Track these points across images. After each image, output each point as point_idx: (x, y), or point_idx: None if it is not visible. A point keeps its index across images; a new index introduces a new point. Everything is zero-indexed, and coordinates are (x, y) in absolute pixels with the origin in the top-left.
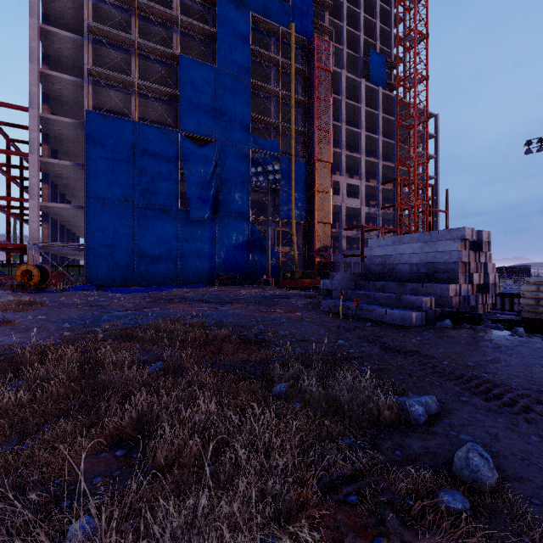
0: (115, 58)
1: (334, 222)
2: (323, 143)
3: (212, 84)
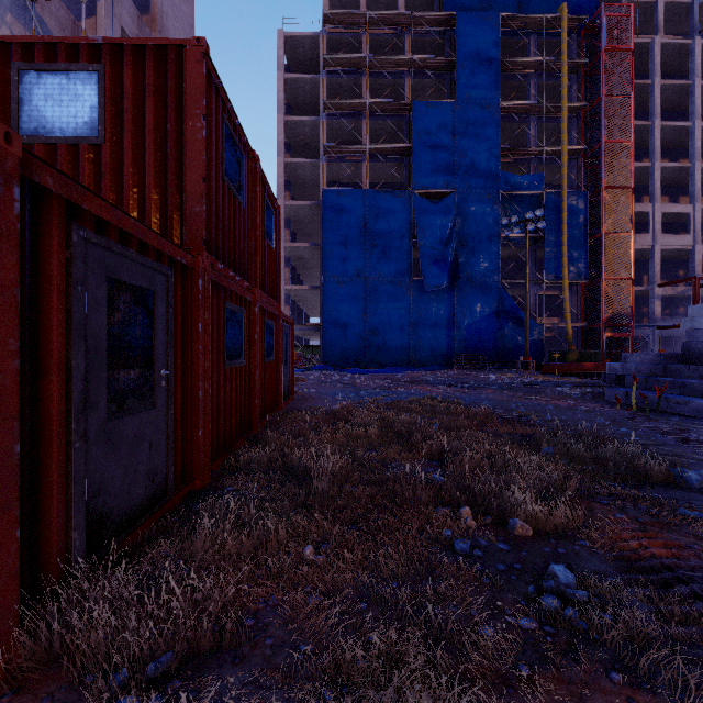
0: (347, 127)
1: (639, 275)
2: (617, 161)
3: (450, 124)
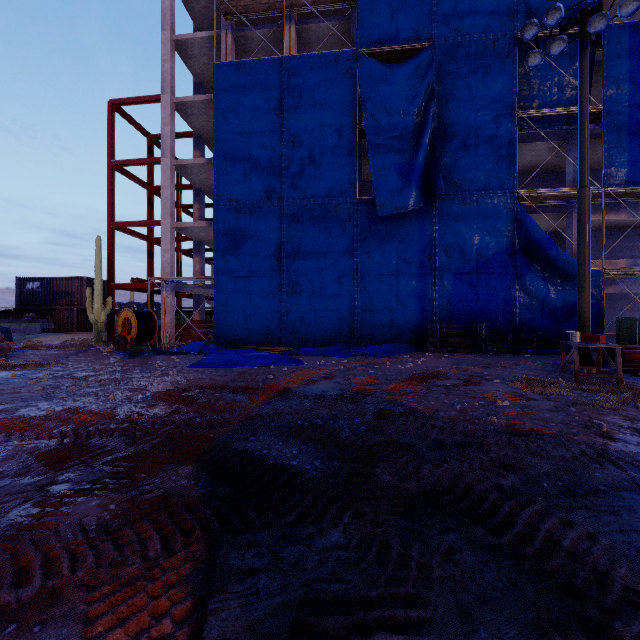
0: None
1: None
2: None
3: None
